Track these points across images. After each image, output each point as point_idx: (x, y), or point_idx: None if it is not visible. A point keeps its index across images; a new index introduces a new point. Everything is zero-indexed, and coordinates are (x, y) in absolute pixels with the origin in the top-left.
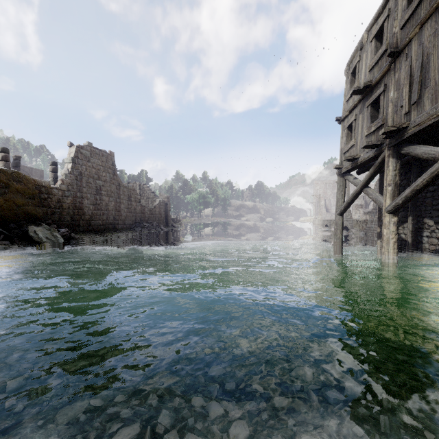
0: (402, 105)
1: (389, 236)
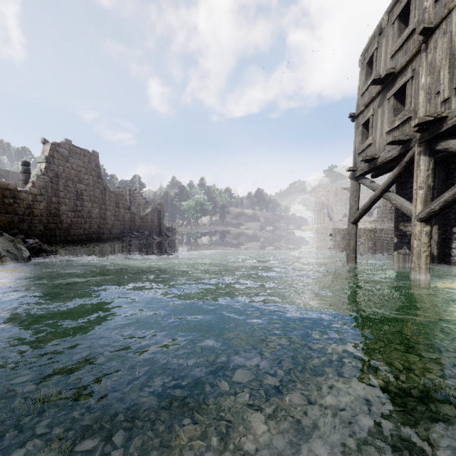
0: (439, 91)
1: (420, 248)
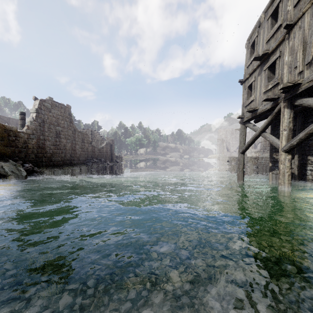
0: (296, 66)
1: (284, 170)
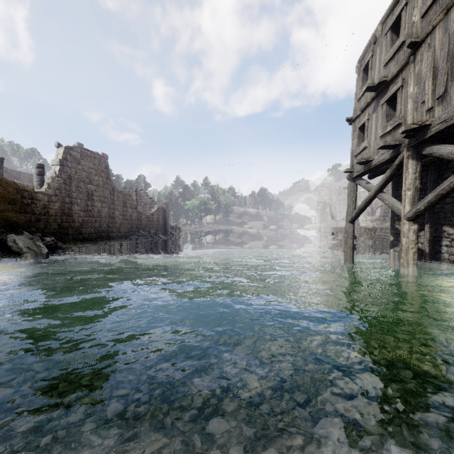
0: (424, 100)
1: (408, 245)
